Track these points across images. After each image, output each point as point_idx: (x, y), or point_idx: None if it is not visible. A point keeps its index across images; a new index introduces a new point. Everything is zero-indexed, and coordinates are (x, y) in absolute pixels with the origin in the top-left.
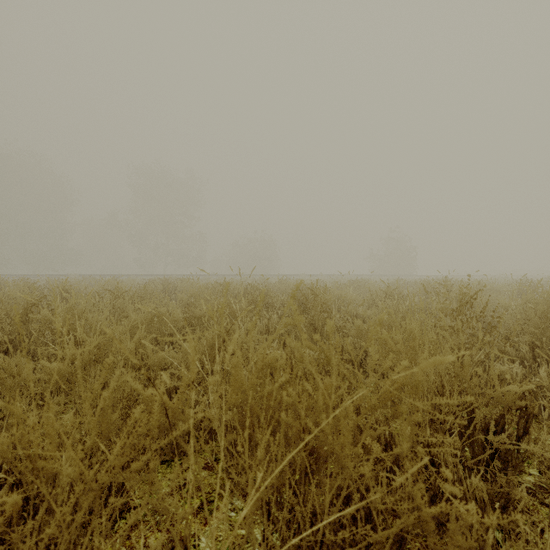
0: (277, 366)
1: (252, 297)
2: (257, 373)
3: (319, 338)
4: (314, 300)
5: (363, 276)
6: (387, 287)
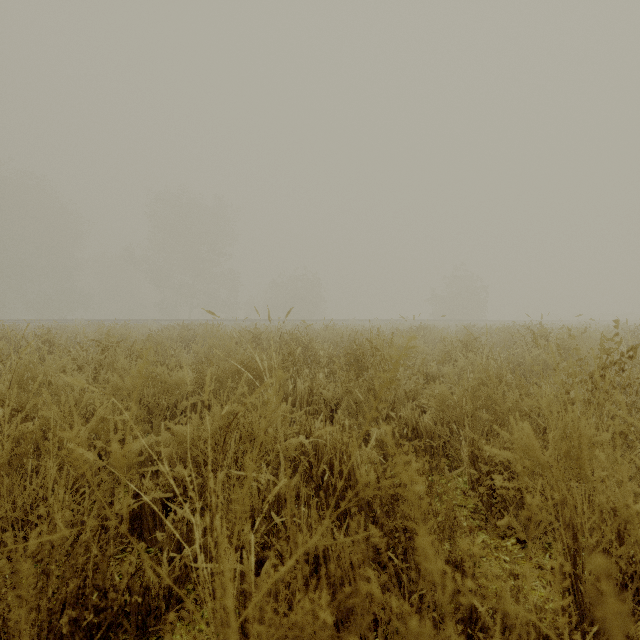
0: None
1: (288, 350)
2: None
3: (480, 551)
4: (375, 355)
5: (425, 321)
6: (465, 336)
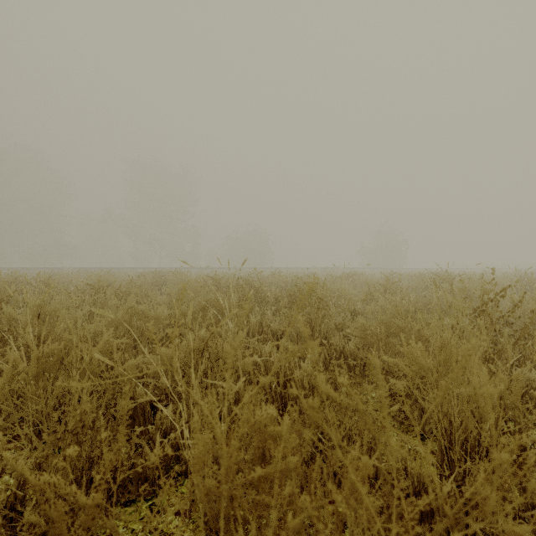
0: (272, 434)
1: (243, 292)
2: (237, 442)
3: (348, 381)
4: (311, 295)
5: (355, 269)
6: (385, 281)
